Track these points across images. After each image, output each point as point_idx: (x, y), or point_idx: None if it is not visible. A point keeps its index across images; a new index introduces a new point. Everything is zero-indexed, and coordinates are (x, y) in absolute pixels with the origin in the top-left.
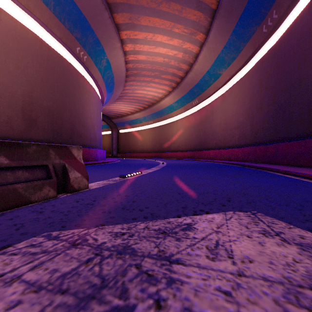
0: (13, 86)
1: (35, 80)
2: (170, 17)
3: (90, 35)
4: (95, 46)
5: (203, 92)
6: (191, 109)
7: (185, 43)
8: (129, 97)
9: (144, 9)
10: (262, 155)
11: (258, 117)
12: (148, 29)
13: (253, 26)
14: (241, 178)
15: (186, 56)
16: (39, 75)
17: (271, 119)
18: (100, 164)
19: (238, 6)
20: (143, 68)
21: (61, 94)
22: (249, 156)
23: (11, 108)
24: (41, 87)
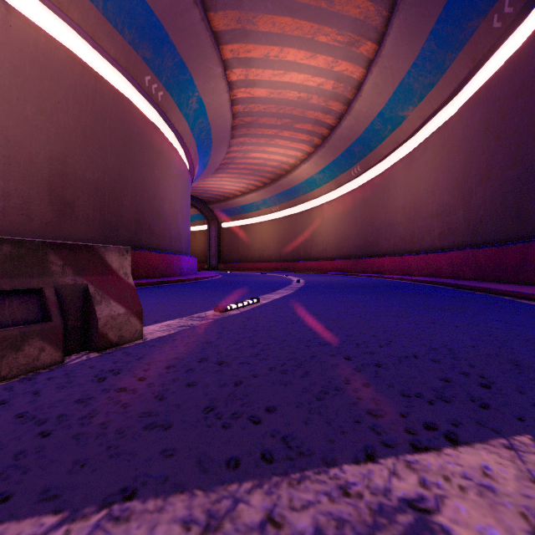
0: (33, 144)
1: (71, 133)
2: (312, 13)
3: (169, 53)
4: (178, 74)
5: (371, 152)
6: (348, 185)
7: (339, 62)
8: (238, 166)
9: (263, 2)
10: (490, 266)
11: (481, 193)
12: (271, 39)
13: (473, 19)
14: (471, 316)
15: (341, 87)
16: (78, 124)
17: (509, 197)
18: (185, 281)
19: None
20: (261, 113)
21: (118, 158)
22: (464, 267)
23: (30, 183)
24: (83, 145)
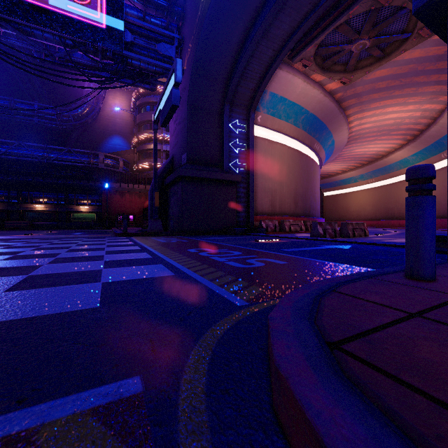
0: (291, 186)
1: (297, 178)
2: (404, 95)
3: (325, 131)
4: (326, 136)
5: None
6: (440, 163)
7: (424, 105)
8: (343, 157)
9: (374, 100)
10: None
11: None
12: (377, 108)
13: None
14: None
15: (427, 113)
16: (299, 174)
17: None
18: None
19: None
20: (366, 132)
21: (306, 181)
22: None
23: (290, 198)
24: (299, 181)
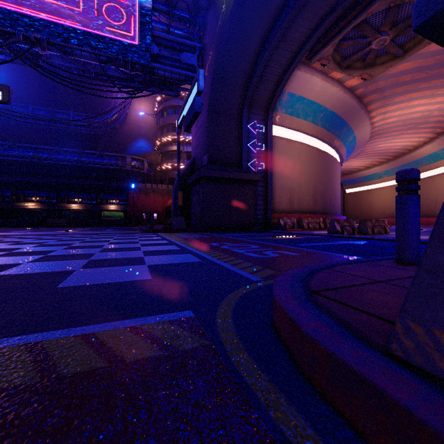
0: (310, 183)
1: (316, 176)
2: (431, 87)
3: (345, 128)
4: (347, 132)
5: None
6: None
7: None
8: (366, 153)
9: (398, 94)
10: None
11: None
12: (402, 102)
13: None
14: None
15: None
16: (318, 172)
17: None
18: None
19: None
20: (391, 127)
21: (326, 179)
22: None
23: (309, 196)
24: (318, 179)
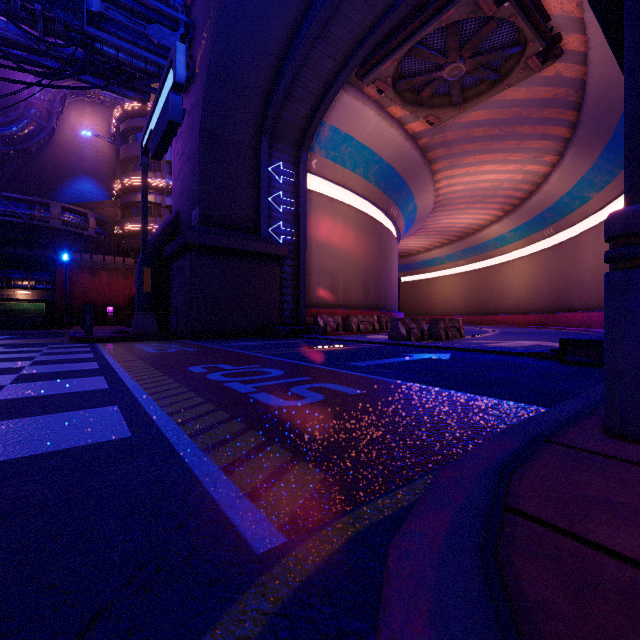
0: (360, 265)
1: (368, 255)
2: (504, 150)
3: (405, 191)
4: (406, 198)
5: (562, 218)
6: (542, 242)
7: (527, 166)
8: (427, 230)
9: (468, 153)
10: None
11: None
12: (471, 164)
13: None
14: None
15: (529, 177)
16: (370, 249)
17: None
18: None
19: (599, 139)
20: (457, 197)
21: (380, 260)
22: None
23: (359, 284)
24: (371, 259)
